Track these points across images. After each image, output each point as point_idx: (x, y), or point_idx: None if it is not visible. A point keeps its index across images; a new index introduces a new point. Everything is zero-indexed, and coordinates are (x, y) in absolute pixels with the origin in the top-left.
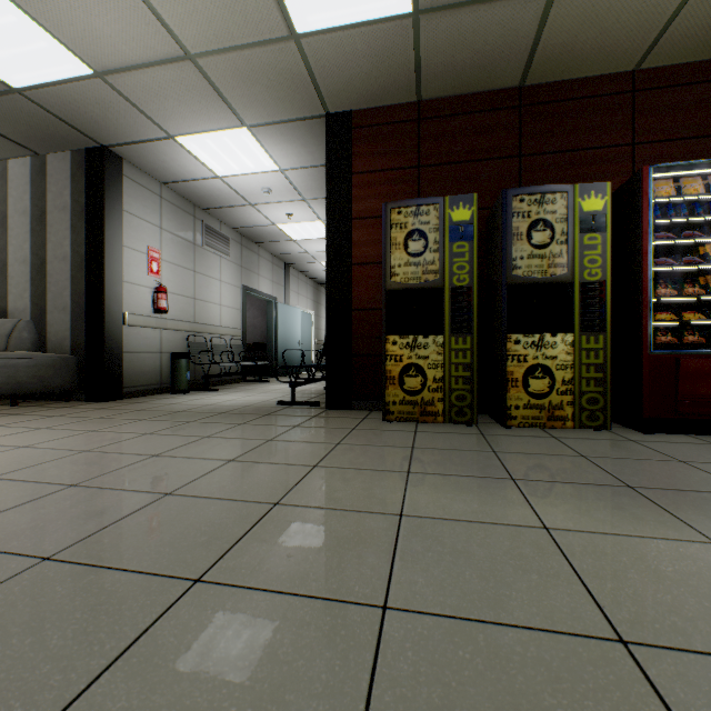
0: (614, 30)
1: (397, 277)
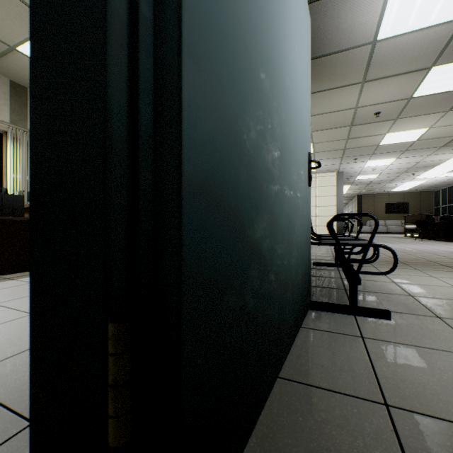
0: None
1: None
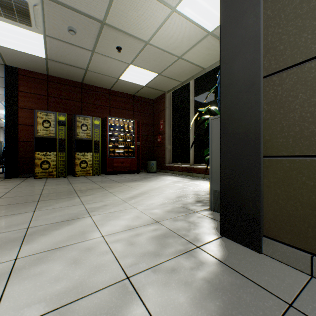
0: (103, 81)
1: (40, 133)
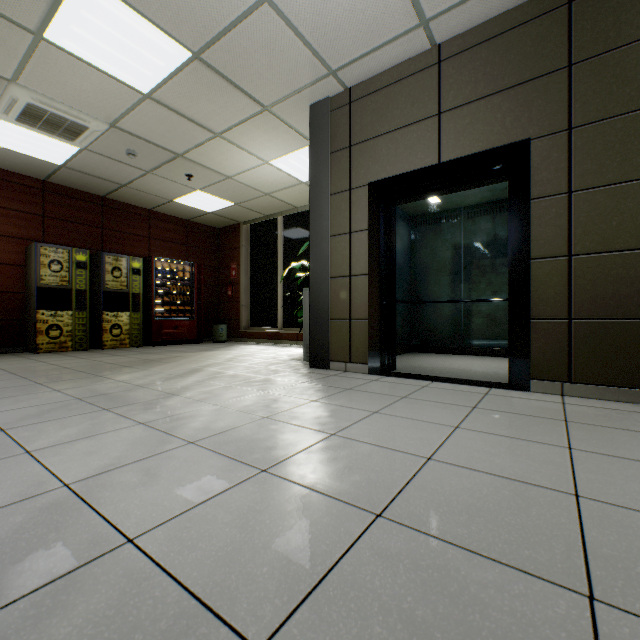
0: (144, 200)
1: (45, 281)
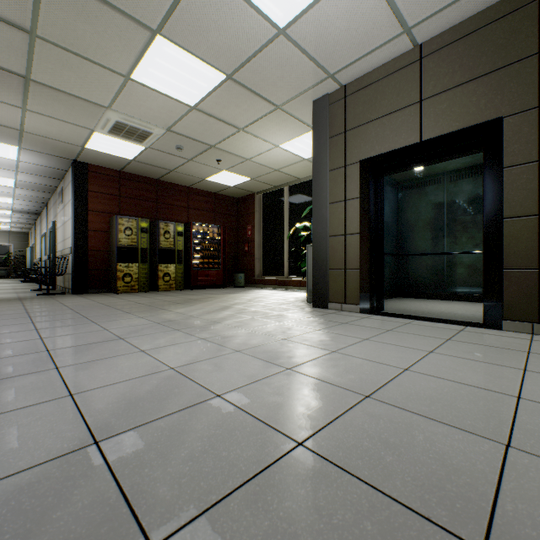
0: (185, 180)
1: (121, 242)
